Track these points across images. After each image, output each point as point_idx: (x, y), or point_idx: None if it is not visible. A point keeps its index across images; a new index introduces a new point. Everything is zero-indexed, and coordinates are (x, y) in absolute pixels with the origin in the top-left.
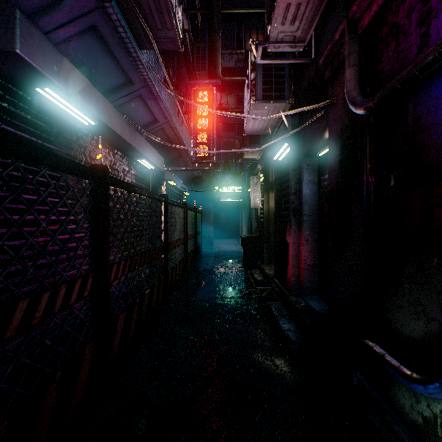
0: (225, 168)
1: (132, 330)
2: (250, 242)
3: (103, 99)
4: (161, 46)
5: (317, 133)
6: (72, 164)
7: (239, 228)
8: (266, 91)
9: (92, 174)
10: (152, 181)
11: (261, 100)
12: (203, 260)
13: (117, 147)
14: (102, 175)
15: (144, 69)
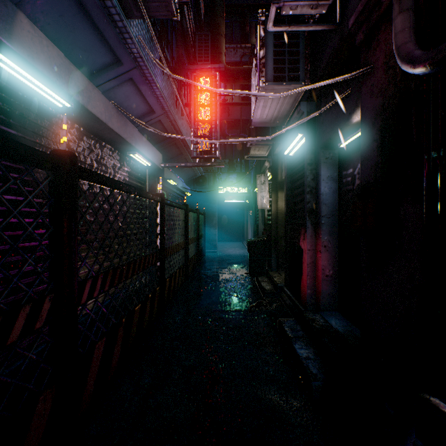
0: (229, 167)
1: (116, 357)
2: (257, 246)
3: (80, 75)
4: (152, 13)
5: (341, 118)
6: (10, 144)
7: (245, 230)
8: (277, 72)
9: (50, 162)
10: (150, 180)
11: (272, 82)
12: (206, 265)
13: (105, 138)
14: (66, 163)
15: (134, 44)
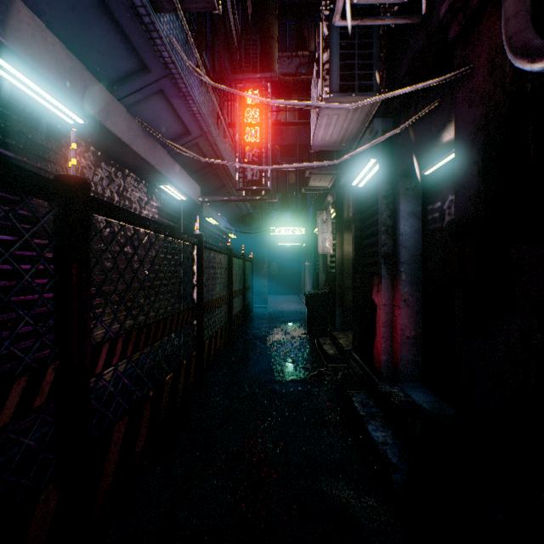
0: (283, 203)
1: (142, 441)
2: (317, 300)
3: (96, 83)
4: (186, 5)
5: (426, 137)
6: None
7: (301, 281)
8: (344, 81)
9: (54, 190)
10: (186, 218)
11: (338, 93)
12: (254, 324)
13: (128, 165)
14: (75, 193)
15: (164, 46)
